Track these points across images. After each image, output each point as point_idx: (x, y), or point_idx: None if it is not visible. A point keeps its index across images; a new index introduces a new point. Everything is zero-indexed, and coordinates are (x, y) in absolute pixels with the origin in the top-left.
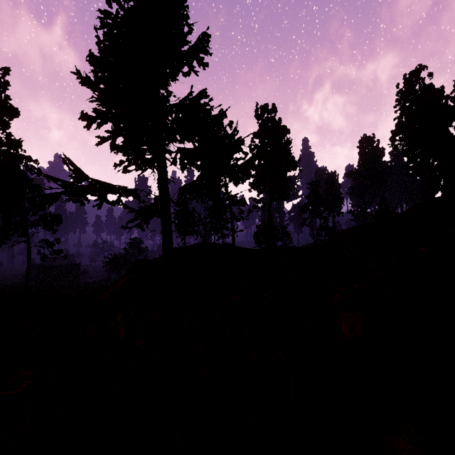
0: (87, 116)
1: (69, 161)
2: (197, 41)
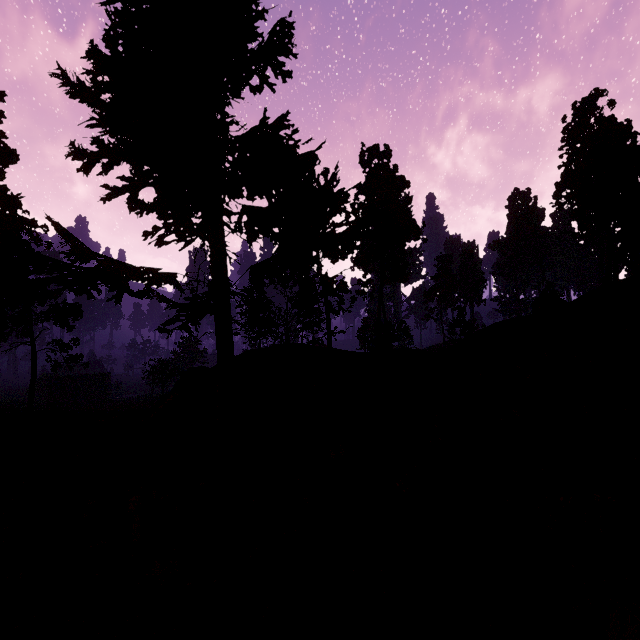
0: (83, 152)
1: (58, 227)
2: (273, 34)
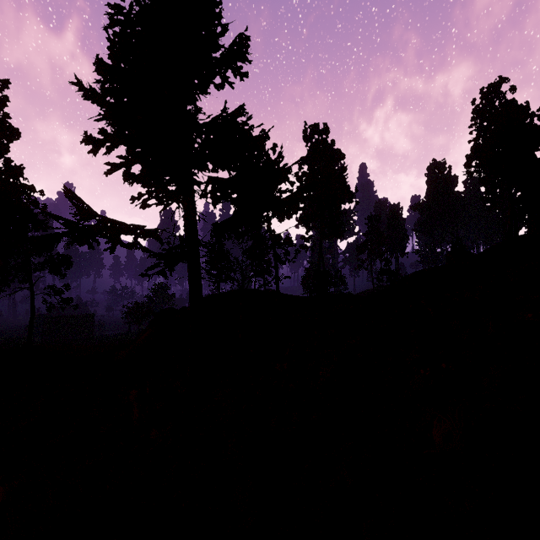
0: (93, 139)
1: (71, 194)
2: (232, 45)
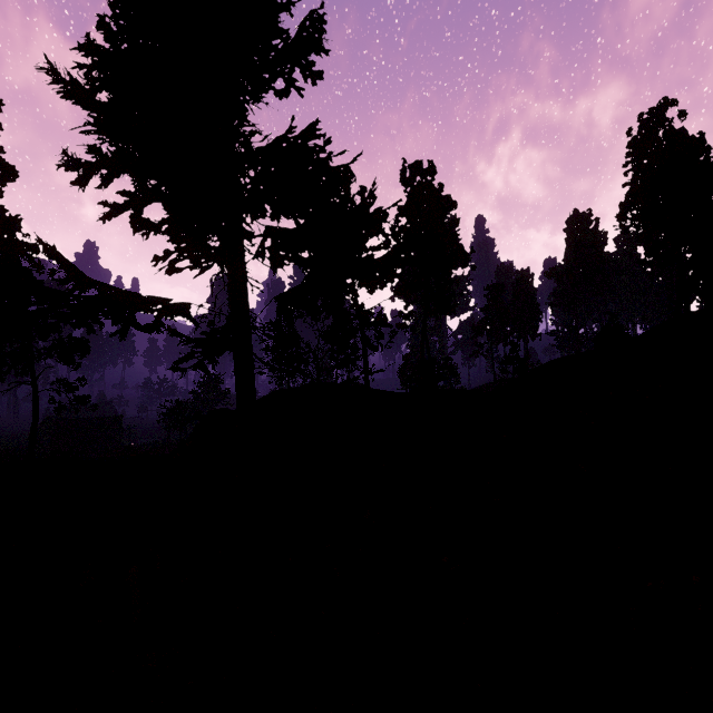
0: (77, 162)
1: (50, 250)
2: (300, 30)
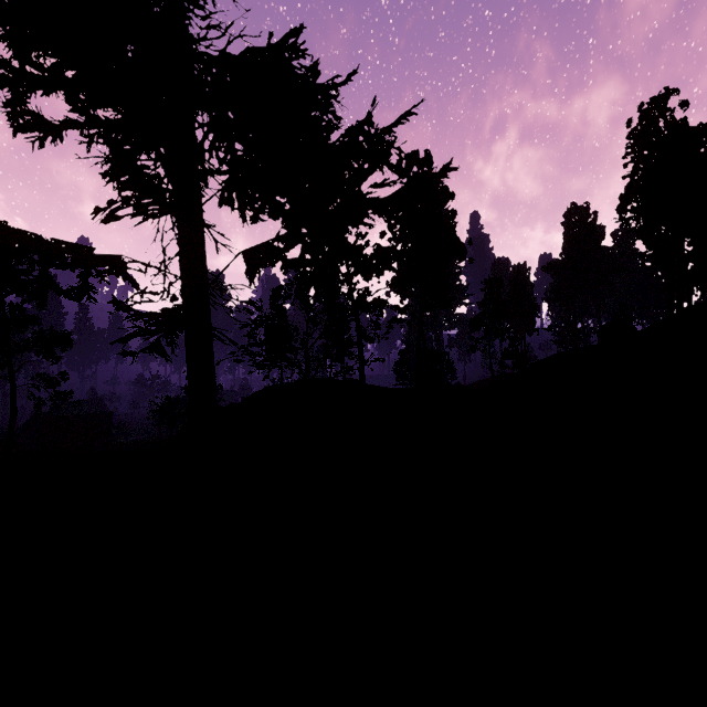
0: None
1: None
2: None
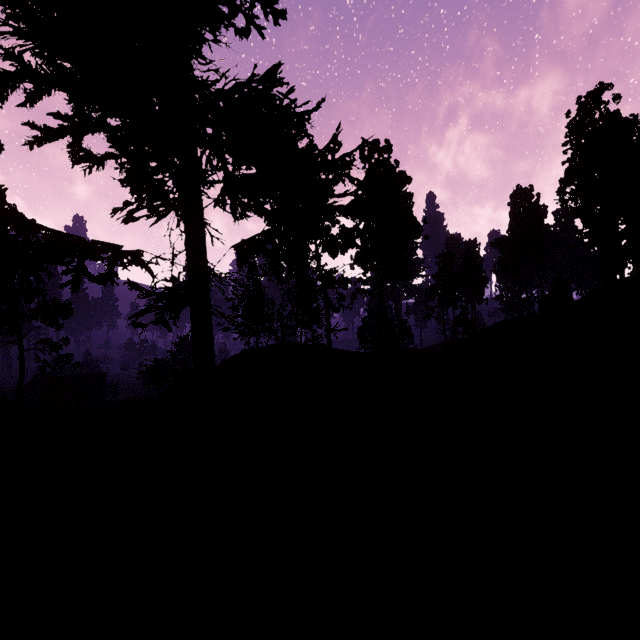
0: None
1: None
2: None
